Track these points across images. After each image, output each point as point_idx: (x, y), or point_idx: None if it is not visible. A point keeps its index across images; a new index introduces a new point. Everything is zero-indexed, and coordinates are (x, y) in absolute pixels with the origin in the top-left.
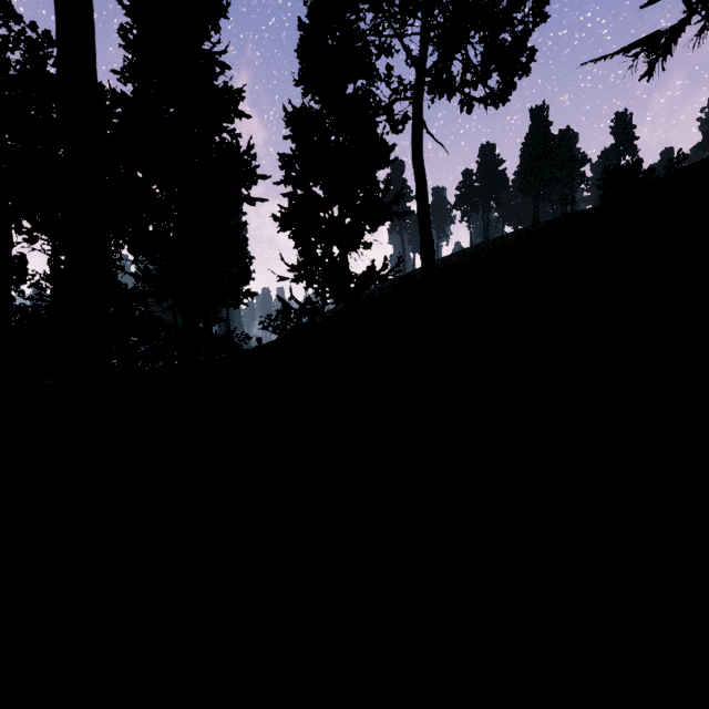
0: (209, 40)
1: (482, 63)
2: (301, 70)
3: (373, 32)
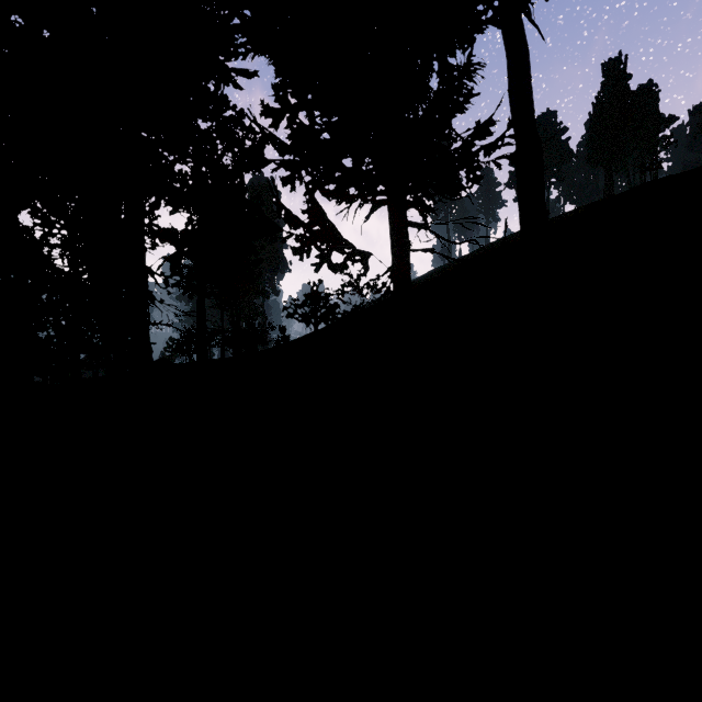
0: None
1: None
2: None
3: None
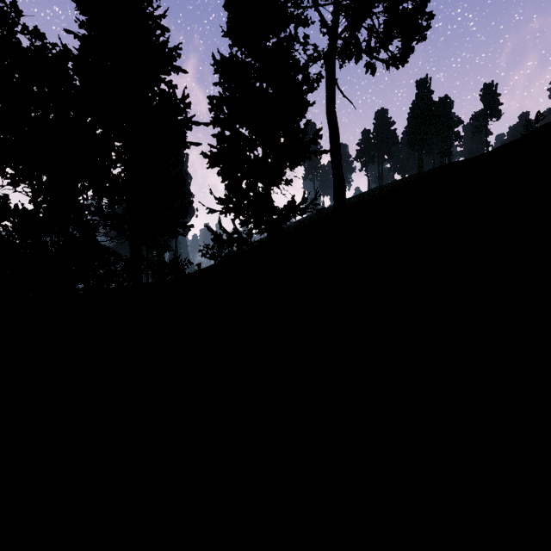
0: (150, 4)
1: (386, 29)
2: (229, 21)
3: (293, 4)
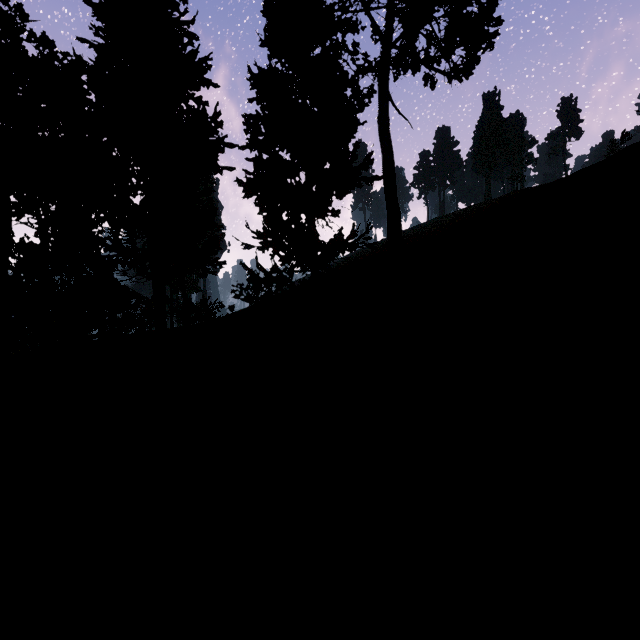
0: (176, 8)
1: (447, 36)
2: (267, 29)
3: (340, 8)
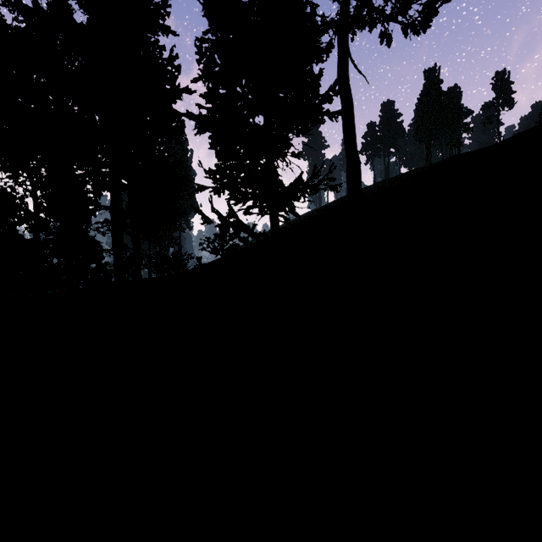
0: None
1: None
2: None
3: None
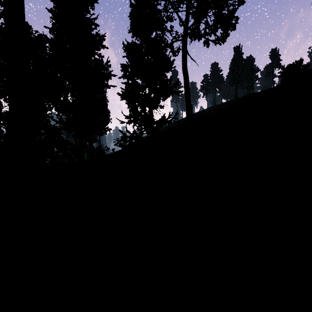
0: (89, 12)
1: (214, 24)
2: (131, 25)
3: (164, 10)
